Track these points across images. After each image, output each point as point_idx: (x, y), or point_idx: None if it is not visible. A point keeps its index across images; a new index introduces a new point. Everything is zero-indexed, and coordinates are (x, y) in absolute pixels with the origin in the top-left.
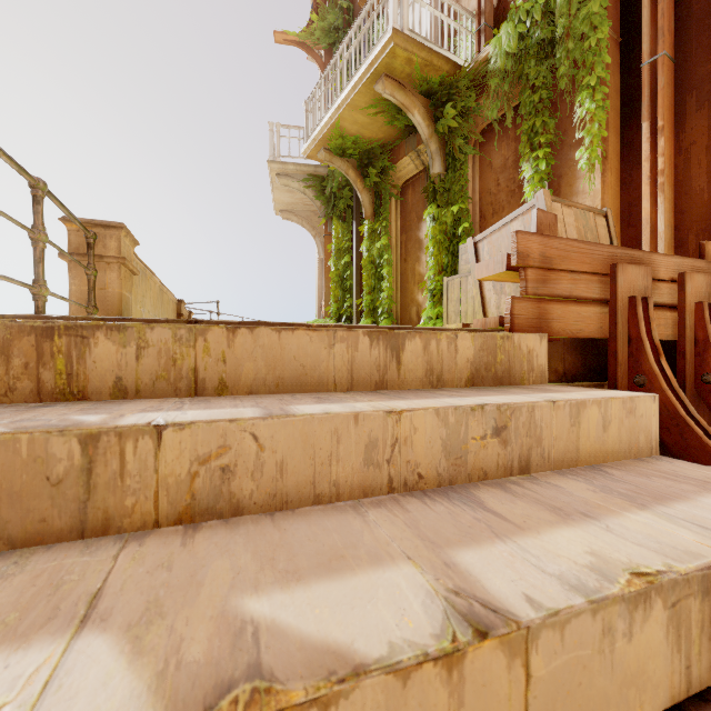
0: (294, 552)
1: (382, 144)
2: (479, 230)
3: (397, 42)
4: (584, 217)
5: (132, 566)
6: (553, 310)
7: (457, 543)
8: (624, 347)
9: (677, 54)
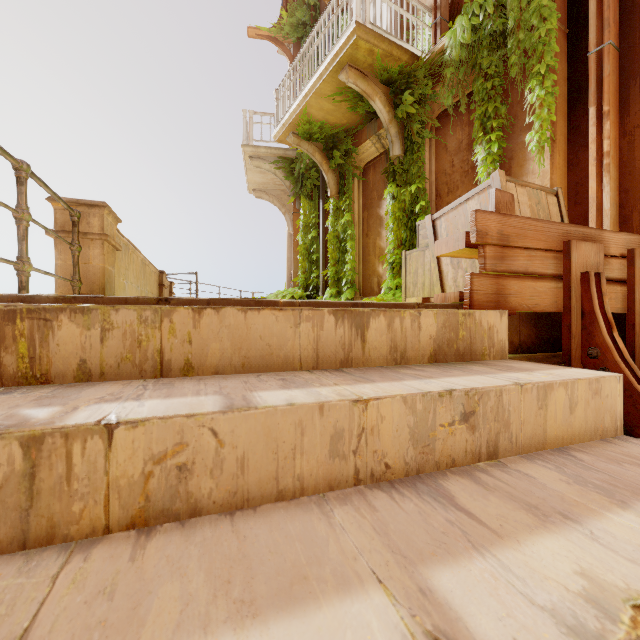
0: (253, 571)
1: (346, 129)
2: (435, 208)
3: (359, 35)
4: (537, 196)
5: (70, 592)
6: (510, 285)
7: (431, 558)
8: (578, 320)
9: (621, 44)
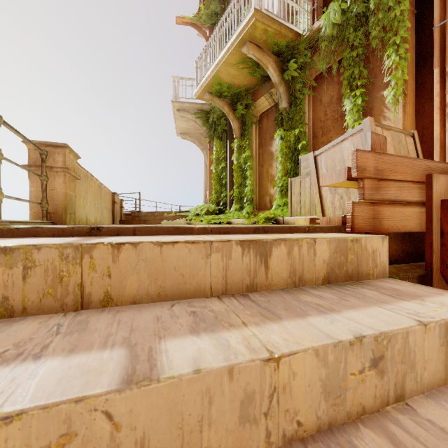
0: None
1: (246, 89)
2: (312, 146)
3: (257, 18)
4: (398, 137)
5: None
6: (384, 211)
7: None
8: (438, 238)
9: None
